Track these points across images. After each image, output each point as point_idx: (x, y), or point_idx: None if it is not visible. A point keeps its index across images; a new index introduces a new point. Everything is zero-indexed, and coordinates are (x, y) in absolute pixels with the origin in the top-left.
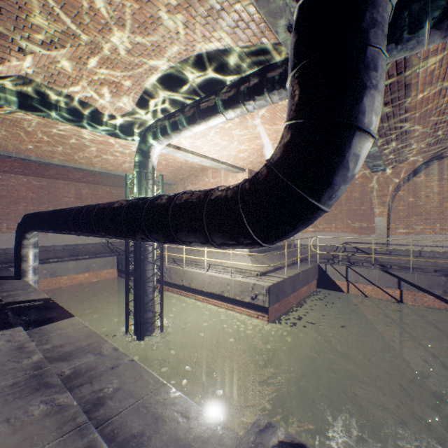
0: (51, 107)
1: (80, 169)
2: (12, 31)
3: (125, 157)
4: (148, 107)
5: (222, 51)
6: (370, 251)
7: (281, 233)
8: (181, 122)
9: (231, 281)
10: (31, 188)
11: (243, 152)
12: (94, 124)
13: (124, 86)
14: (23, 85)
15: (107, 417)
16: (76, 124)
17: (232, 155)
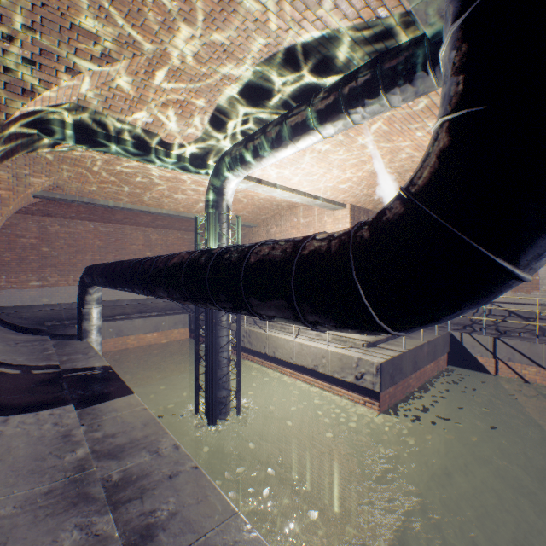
0: (108, 139)
1: (147, 211)
2: (57, 47)
3: (197, 195)
4: (221, 130)
5: (318, 39)
6: (531, 316)
7: (429, 317)
8: (262, 146)
9: (327, 353)
10: (97, 235)
11: (343, 182)
12: (157, 157)
13: (190, 105)
14: (76, 115)
15: None
16: (137, 158)
17: (329, 186)
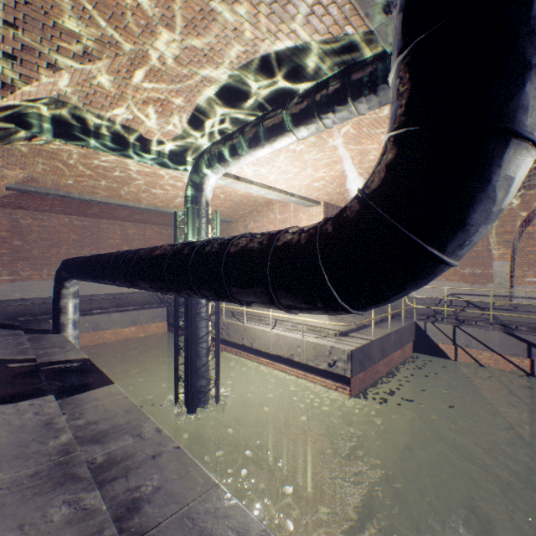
0: (88, 134)
1: (125, 206)
2: (39, 44)
3: (176, 190)
4: (200, 129)
5: (292, 49)
6: (486, 306)
7: (381, 297)
8: (240, 145)
9: (302, 342)
10: (73, 229)
11: (317, 180)
12: (137, 153)
13: (171, 104)
14: (55, 109)
15: (142, 530)
16: (117, 153)
17: (304, 184)
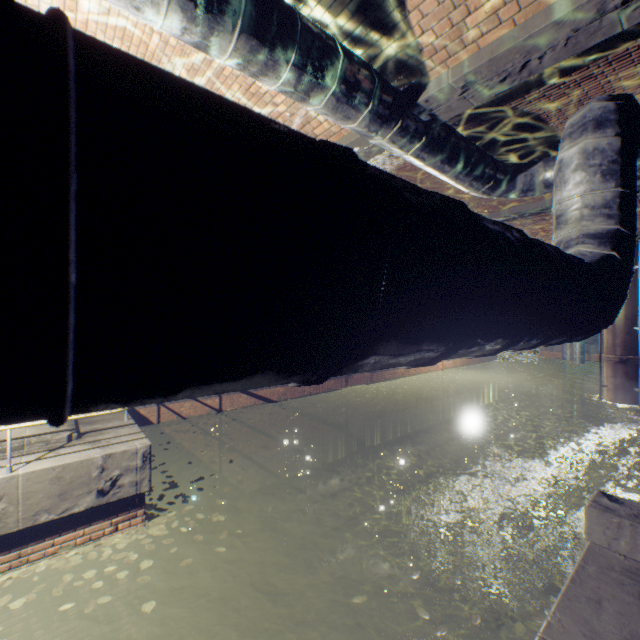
0: None
1: None
2: None
3: None
4: None
5: None
6: None
7: None
8: None
9: (15, 483)
10: None
11: None
12: None
13: None
14: None
15: None
16: None
17: None
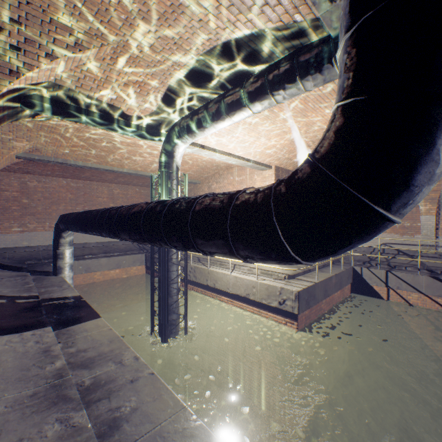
0: (79, 111)
1: (110, 170)
2: (39, 37)
3: (152, 157)
4: (172, 106)
5: (249, 36)
6: (414, 254)
7: (329, 250)
8: (205, 119)
9: (257, 284)
10: (69, 190)
11: (269, 148)
12: (120, 127)
13: (147, 85)
14: (53, 91)
15: None
16: (103, 127)
17: (258, 151)
